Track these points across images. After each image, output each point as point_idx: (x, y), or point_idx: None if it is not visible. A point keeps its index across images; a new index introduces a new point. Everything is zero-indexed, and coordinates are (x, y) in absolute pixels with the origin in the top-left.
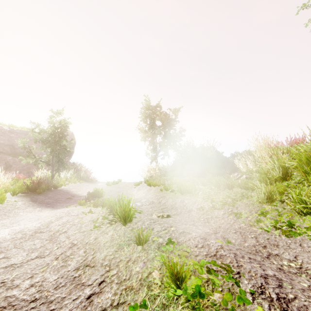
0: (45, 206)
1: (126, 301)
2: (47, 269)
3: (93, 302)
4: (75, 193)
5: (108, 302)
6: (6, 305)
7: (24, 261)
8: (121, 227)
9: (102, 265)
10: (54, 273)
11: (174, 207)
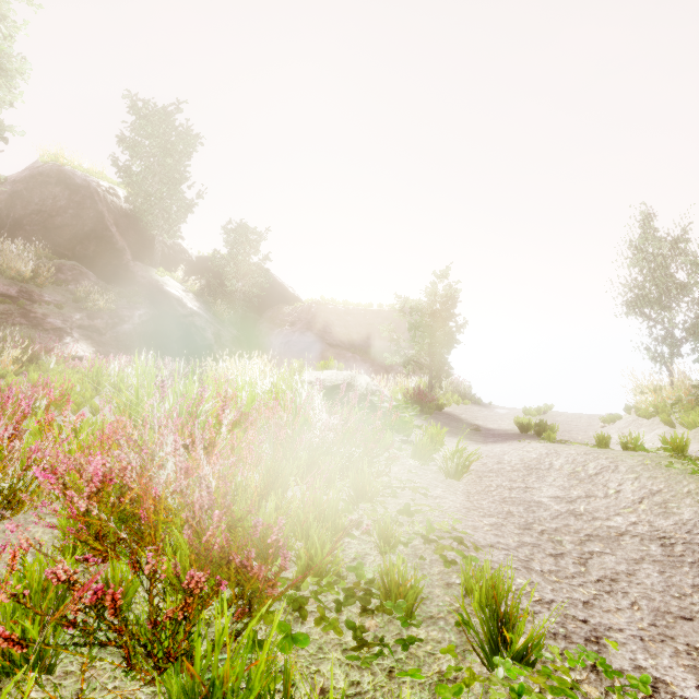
0: (457, 436)
1: None
2: (637, 511)
3: None
4: (471, 422)
5: None
6: (619, 532)
7: (570, 496)
8: None
9: None
10: (658, 517)
11: None
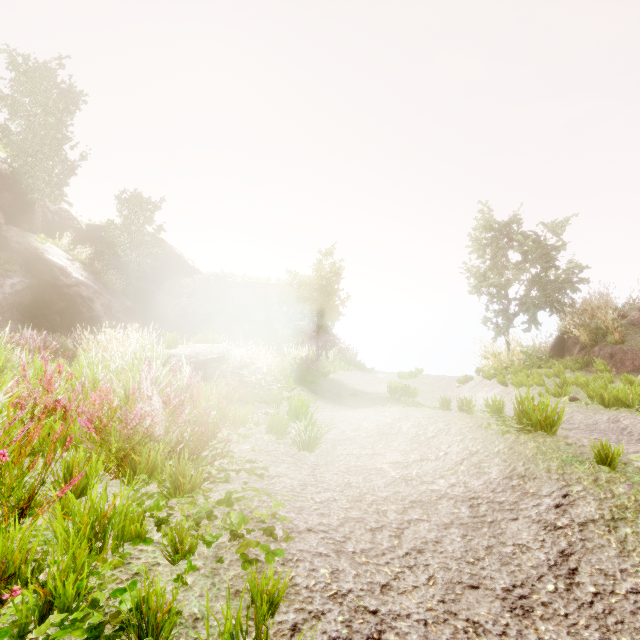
0: (334, 403)
1: (626, 517)
2: (457, 473)
3: (568, 511)
4: (352, 387)
5: (593, 514)
6: (439, 496)
7: (408, 460)
8: (544, 439)
9: (550, 478)
10: (472, 477)
11: (595, 430)
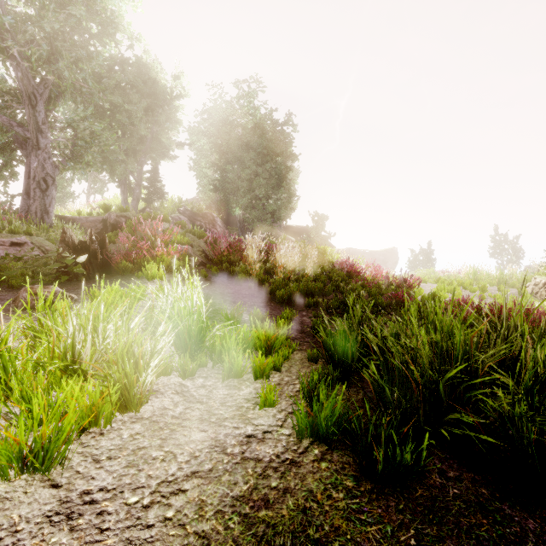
0: None
1: None
2: None
3: None
4: None
5: None
6: None
7: None
8: None
9: None
10: None
11: None
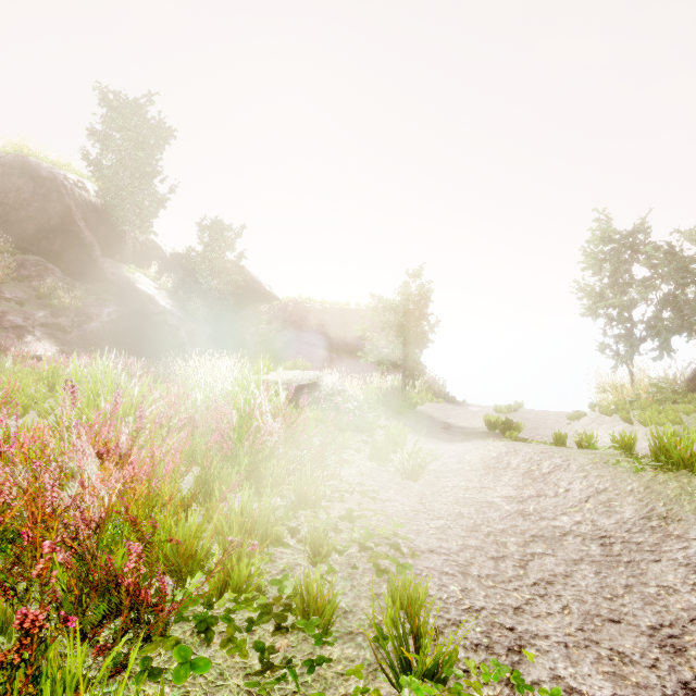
0: (426, 435)
1: None
2: (583, 510)
3: None
4: (443, 420)
5: None
6: (564, 532)
7: (522, 496)
8: (689, 479)
9: None
10: (601, 516)
11: None
